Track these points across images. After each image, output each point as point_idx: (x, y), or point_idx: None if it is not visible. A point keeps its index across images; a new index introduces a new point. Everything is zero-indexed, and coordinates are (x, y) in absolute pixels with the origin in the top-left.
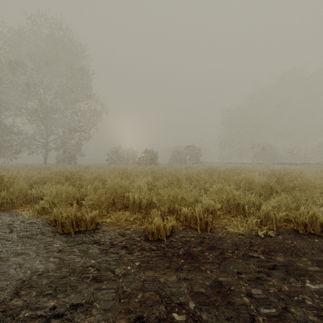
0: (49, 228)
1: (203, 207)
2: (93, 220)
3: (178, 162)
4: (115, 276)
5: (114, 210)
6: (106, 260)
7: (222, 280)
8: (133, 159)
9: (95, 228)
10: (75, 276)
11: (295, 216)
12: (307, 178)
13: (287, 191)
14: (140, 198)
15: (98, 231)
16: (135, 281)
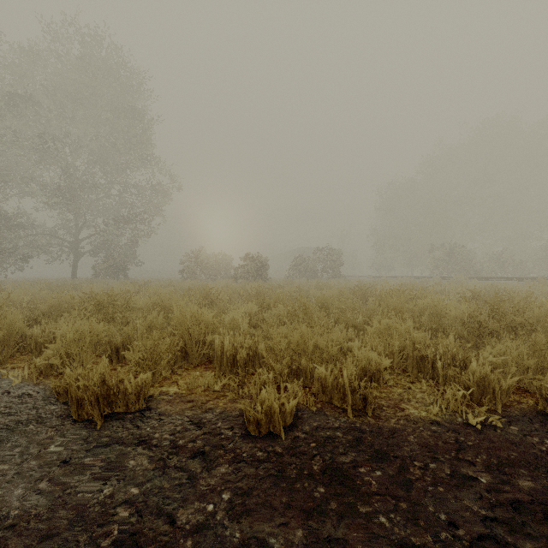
0: (55, 408)
1: (355, 365)
2: (140, 392)
3: (303, 275)
4: (175, 531)
5: (186, 368)
6: (159, 486)
7: (413, 543)
8: (227, 271)
9: (145, 408)
10: (86, 531)
11: (541, 385)
12: (540, 305)
13: (511, 330)
14: (234, 346)
15: (149, 415)
16: (216, 546)
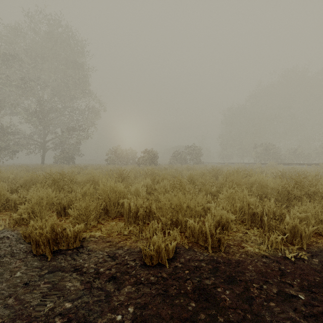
0: (23, 246)
1: (213, 218)
2: (76, 236)
3: (179, 162)
4: None
5: (107, 220)
6: (86, 301)
7: None
8: (133, 159)
9: (80, 246)
10: None
11: None
12: None
13: (308, 196)
14: (136, 206)
15: (82, 251)
16: None
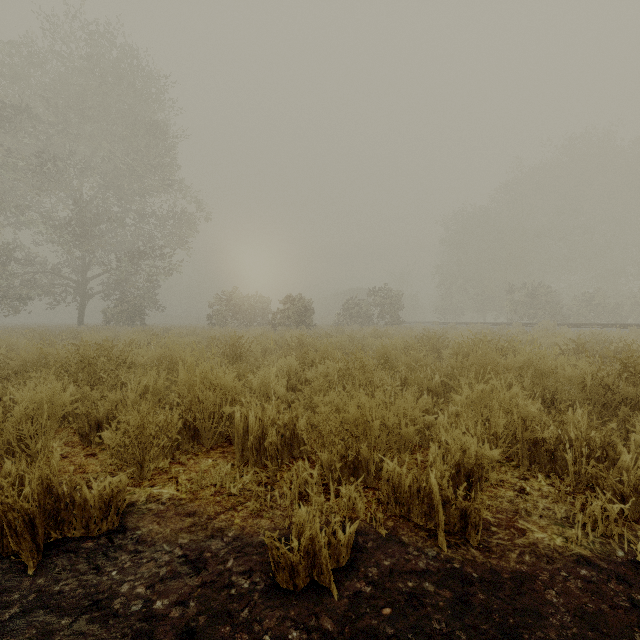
0: None
1: (443, 456)
2: (109, 503)
3: (355, 321)
4: None
5: (195, 453)
6: None
7: None
8: (264, 316)
9: (117, 529)
10: None
11: None
12: None
13: None
14: (262, 423)
15: (120, 544)
16: None
